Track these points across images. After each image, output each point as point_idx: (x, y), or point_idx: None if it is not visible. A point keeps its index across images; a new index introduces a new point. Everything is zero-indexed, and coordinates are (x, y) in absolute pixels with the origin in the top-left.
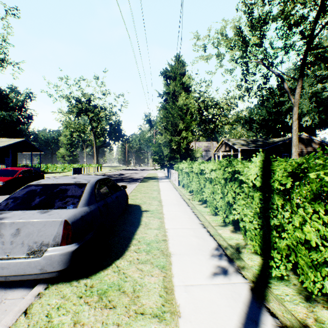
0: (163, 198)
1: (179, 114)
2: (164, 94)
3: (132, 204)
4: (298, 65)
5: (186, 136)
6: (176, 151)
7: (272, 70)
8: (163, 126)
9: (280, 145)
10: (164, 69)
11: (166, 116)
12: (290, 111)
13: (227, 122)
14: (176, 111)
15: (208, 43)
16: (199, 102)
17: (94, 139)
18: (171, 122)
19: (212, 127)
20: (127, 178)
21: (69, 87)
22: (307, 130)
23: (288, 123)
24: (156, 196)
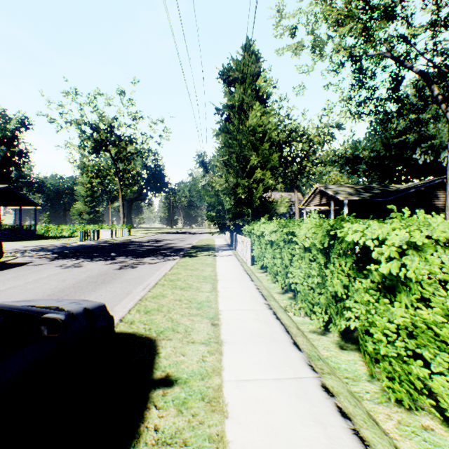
0: (224, 307)
1: (250, 140)
2: (225, 109)
3: (138, 338)
4: (430, 73)
5: (262, 178)
6: (244, 203)
7: (410, 65)
8: (224, 162)
9: (411, 195)
10: (225, 67)
11: (229, 144)
12: (420, 143)
13: (320, 161)
14: (244, 136)
15: (298, 24)
16: (278, 132)
17: (120, 187)
18: (237, 155)
19: (297, 170)
20: (164, 247)
21: (82, 108)
22: (443, 173)
23: (416, 162)
24: (207, 299)
